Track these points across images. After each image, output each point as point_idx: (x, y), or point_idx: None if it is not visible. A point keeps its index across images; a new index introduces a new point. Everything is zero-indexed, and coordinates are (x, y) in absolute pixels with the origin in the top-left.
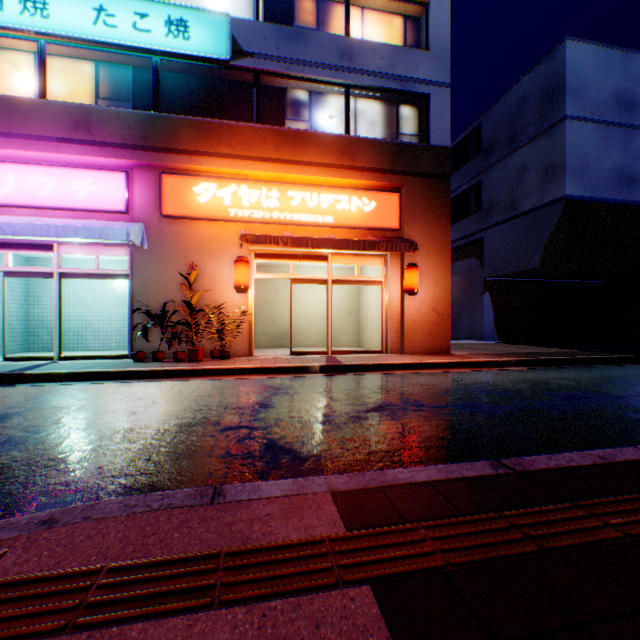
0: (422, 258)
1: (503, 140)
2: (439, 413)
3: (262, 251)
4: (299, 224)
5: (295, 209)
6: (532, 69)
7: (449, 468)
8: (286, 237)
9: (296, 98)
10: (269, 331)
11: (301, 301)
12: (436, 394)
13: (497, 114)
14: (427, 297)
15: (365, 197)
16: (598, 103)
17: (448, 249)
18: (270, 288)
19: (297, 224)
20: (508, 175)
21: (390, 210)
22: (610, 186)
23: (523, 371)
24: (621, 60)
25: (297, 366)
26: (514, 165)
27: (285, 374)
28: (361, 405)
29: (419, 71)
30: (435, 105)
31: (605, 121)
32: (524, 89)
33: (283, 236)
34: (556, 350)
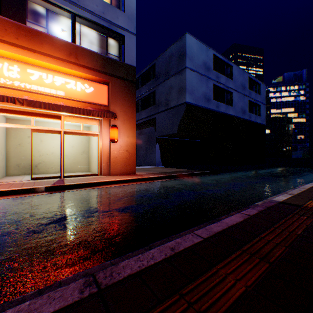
0: (121, 123)
1: (164, 73)
2: (103, 217)
3: (5, 107)
4: (37, 92)
5: (34, 82)
6: (175, 43)
7: (33, 306)
8: (23, 99)
9: (37, 9)
10: (23, 164)
11: (49, 144)
12: (112, 201)
13: (161, 60)
14: (124, 144)
15: (87, 84)
16: (198, 65)
17: (135, 119)
18: (24, 135)
19: (36, 92)
20: (166, 89)
21: (103, 94)
22: (202, 100)
23: (166, 181)
24: (206, 49)
25: (25, 189)
26: (168, 85)
27: (13, 195)
28: (50, 218)
29: (119, 21)
30: (128, 42)
31: (200, 73)
32: (172, 51)
33: (20, 98)
34: (183, 170)
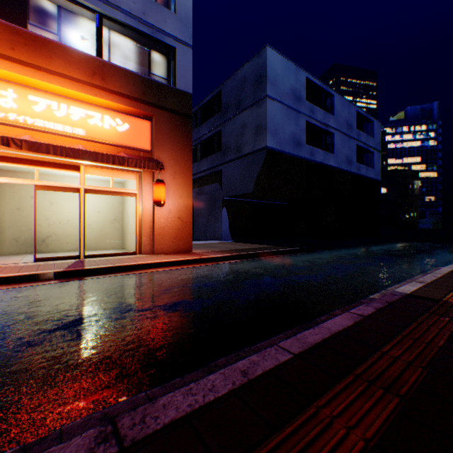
0: (170, 177)
1: (234, 104)
2: (140, 319)
3: None
4: (44, 130)
5: (39, 115)
6: (250, 60)
7: None
8: (21, 140)
9: (44, 6)
10: (23, 237)
11: (63, 208)
12: (155, 294)
13: (230, 86)
14: (174, 208)
15: (119, 118)
16: (284, 92)
17: (191, 172)
18: (25, 194)
19: (41, 130)
20: (237, 128)
21: (143, 134)
22: (290, 145)
23: (237, 263)
24: (295, 70)
25: (24, 275)
26: (240, 122)
27: (5, 285)
28: (57, 321)
29: (168, 26)
30: (181, 58)
31: (287, 105)
32: (245, 72)
33: (17, 138)
34: (261, 246)
